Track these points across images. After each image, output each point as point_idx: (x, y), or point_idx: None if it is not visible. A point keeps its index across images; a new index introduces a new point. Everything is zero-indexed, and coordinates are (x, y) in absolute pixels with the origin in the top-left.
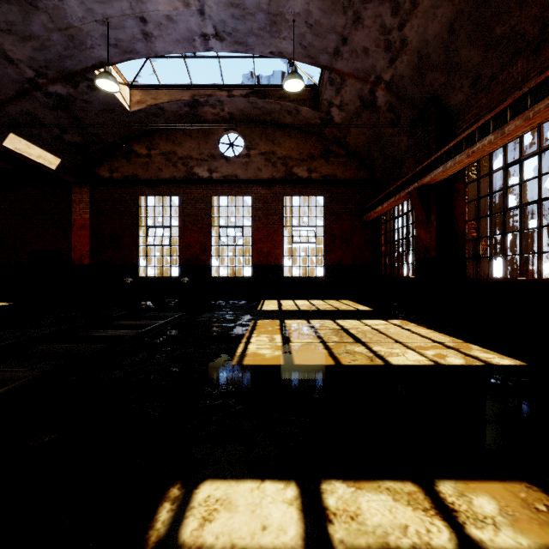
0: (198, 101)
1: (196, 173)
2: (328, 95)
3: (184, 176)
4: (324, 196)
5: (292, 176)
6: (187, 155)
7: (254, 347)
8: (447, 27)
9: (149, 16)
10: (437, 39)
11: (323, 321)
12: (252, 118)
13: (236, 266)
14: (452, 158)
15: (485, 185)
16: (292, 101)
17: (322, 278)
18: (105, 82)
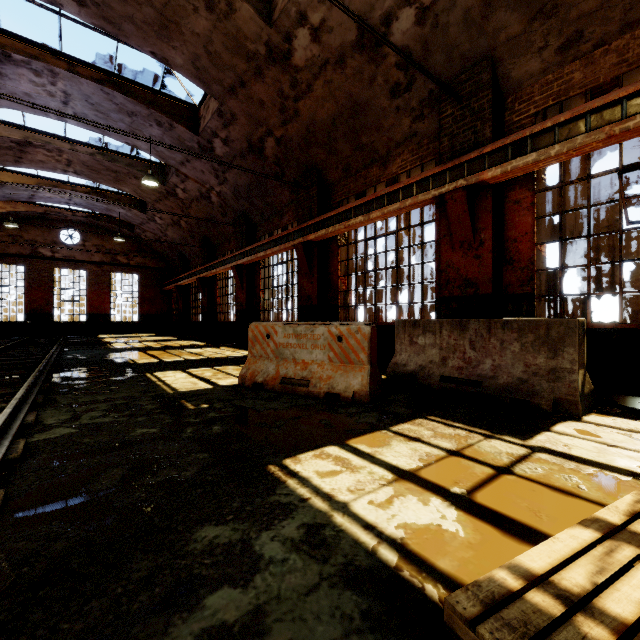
0: (49, 213)
1: (40, 252)
2: (139, 231)
3: (30, 253)
4: (138, 274)
5: (116, 261)
6: (33, 239)
7: (108, 340)
8: (179, 239)
9: (38, 195)
10: (177, 239)
11: (133, 337)
12: (88, 223)
13: (74, 314)
14: (182, 280)
15: (198, 289)
16: (117, 225)
17: (137, 322)
18: (10, 225)
